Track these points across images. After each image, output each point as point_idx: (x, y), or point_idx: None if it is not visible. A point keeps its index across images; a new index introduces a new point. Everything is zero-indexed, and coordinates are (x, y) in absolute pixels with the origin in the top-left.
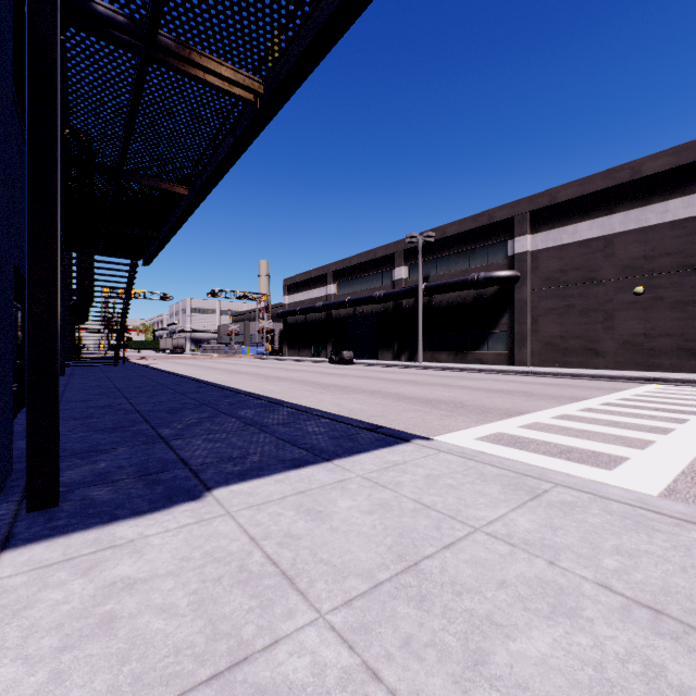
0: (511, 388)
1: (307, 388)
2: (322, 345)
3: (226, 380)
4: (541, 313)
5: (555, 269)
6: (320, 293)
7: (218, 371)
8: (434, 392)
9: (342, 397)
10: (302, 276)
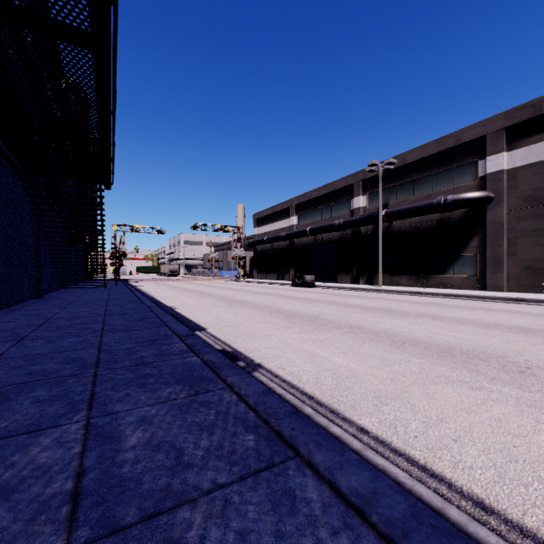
0: (533, 325)
1: (269, 319)
2: (286, 269)
3: (189, 304)
4: (520, 235)
5: (539, 186)
6: (284, 224)
7: (190, 293)
8: (432, 329)
9: (313, 337)
10: (269, 211)
